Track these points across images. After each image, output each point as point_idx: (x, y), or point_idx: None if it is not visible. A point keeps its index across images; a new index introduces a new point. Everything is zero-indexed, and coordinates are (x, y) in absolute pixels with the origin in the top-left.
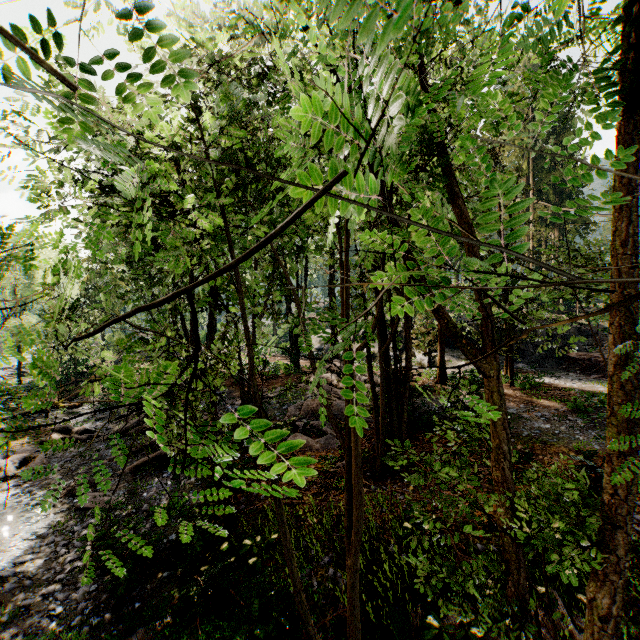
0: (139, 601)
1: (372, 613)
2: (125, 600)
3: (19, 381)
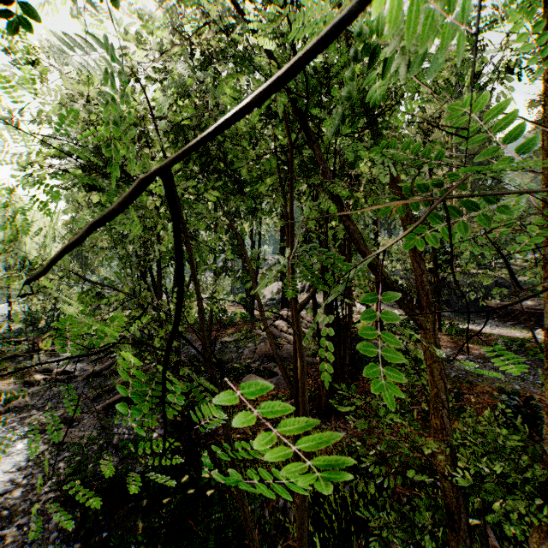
0: (106, 530)
1: (319, 543)
2: (94, 529)
3: (9, 327)
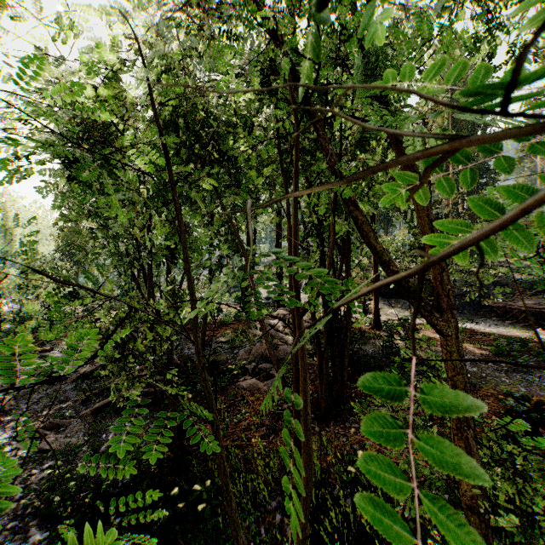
0: None
1: None
2: None
3: None
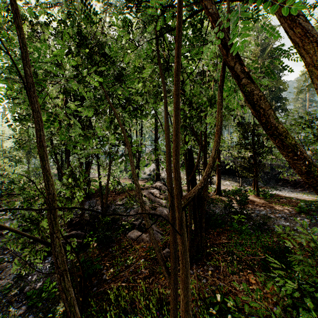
0: None
1: None
2: None
3: None
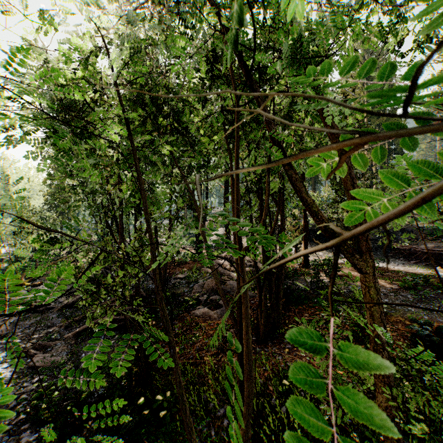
0: None
1: None
2: None
3: None
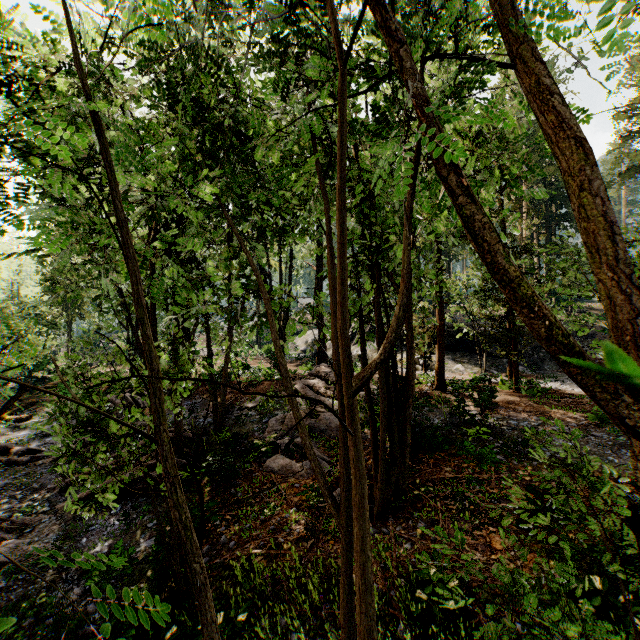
0: None
1: None
2: None
3: None
